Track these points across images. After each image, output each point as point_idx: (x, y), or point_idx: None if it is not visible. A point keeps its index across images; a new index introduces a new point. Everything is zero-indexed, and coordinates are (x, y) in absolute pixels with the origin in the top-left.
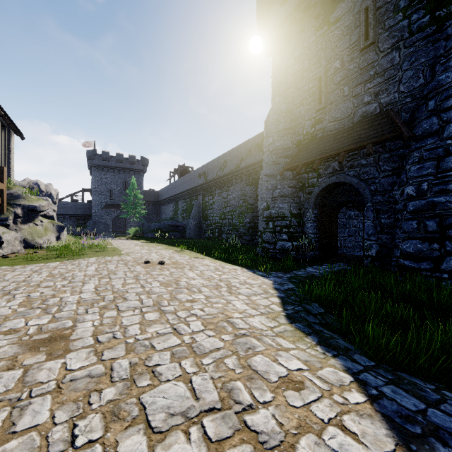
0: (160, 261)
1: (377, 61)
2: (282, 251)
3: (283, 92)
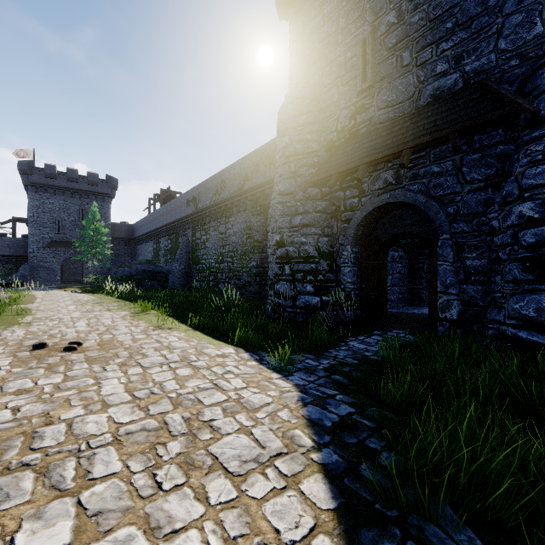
0: (71, 342)
1: (459, 4)
2: (306, 310)
3: (306, 70)
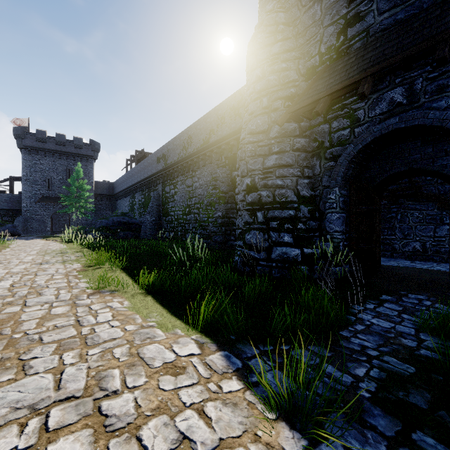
0: None
1: None
2: (284, 264)
3: None
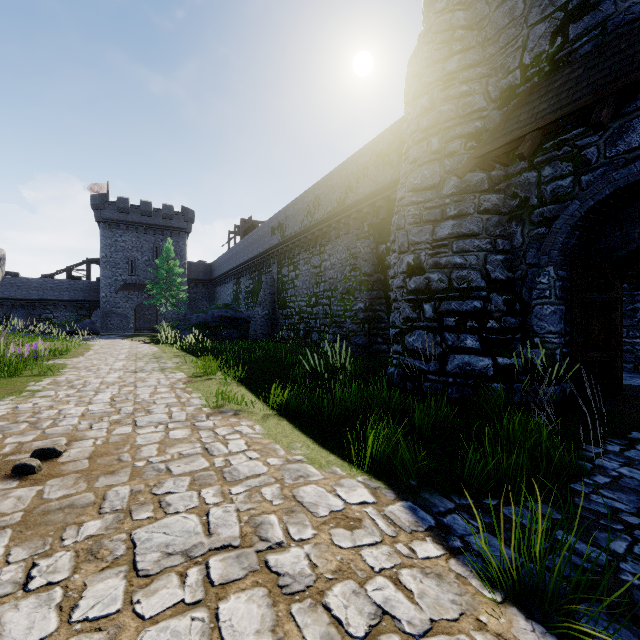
0: (38, 451)
1: None
2: (465, 379)
3: None
